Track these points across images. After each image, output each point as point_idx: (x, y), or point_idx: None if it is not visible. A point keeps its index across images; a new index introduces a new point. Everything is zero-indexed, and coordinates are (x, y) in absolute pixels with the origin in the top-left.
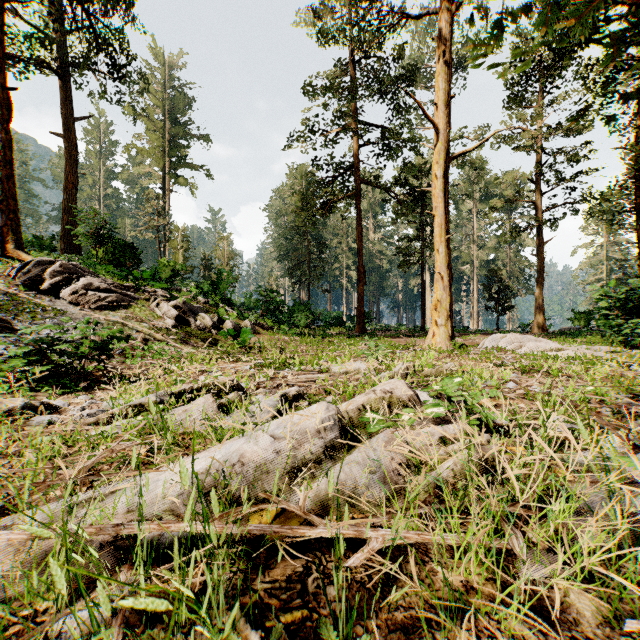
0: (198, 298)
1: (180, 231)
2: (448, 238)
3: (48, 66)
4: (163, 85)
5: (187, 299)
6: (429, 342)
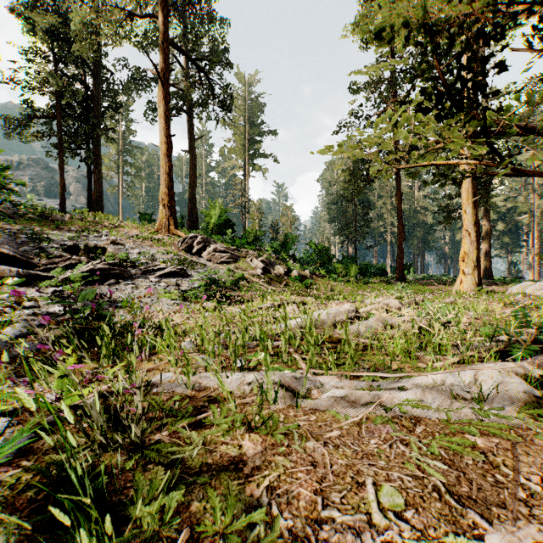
0: (271, 255)
1: (256, 205)
2: (475, 200)
3: (182, 110)
4: (244, 100)
5: (268, 256)
6: (456, 288)
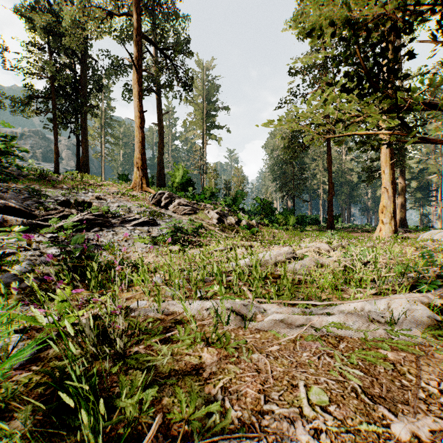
0: (225, 208)
1: (212, 168)
2: (392, 163)
3: (152, 90)
4: (203, 81)
5: (222, 209)
6: (377, 235)
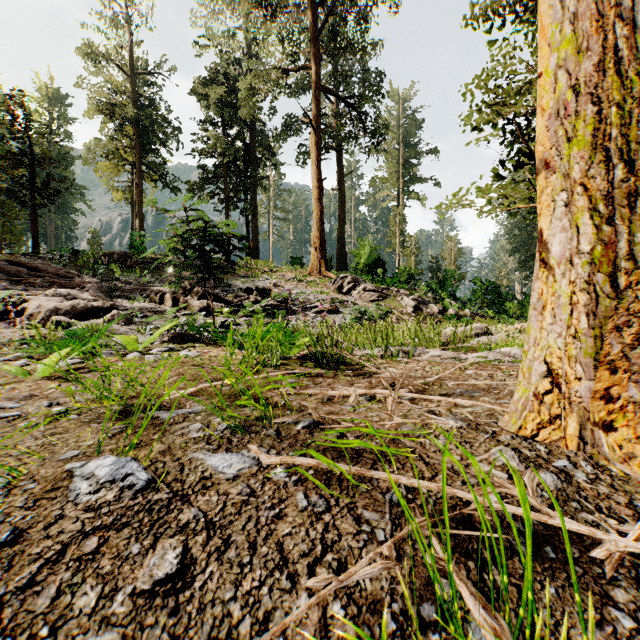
0: (427, 295)
1: (412, 240)
2: None
3: (330, 148)
4: (398, 119)
5: (420, 294)
6: None
